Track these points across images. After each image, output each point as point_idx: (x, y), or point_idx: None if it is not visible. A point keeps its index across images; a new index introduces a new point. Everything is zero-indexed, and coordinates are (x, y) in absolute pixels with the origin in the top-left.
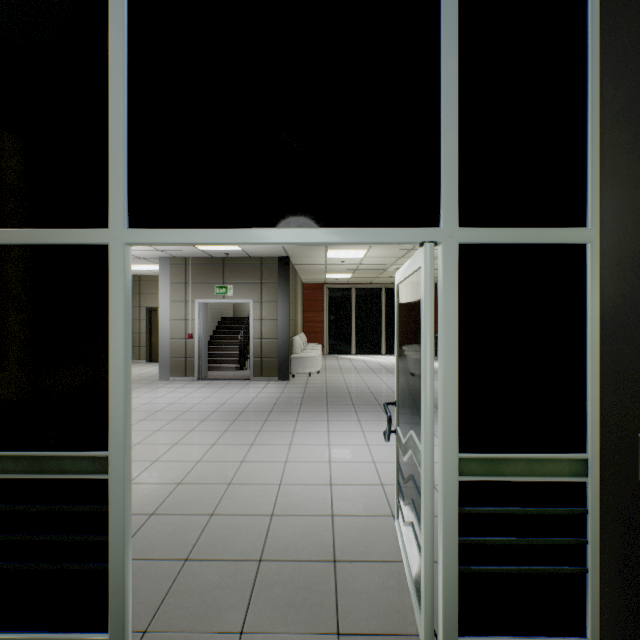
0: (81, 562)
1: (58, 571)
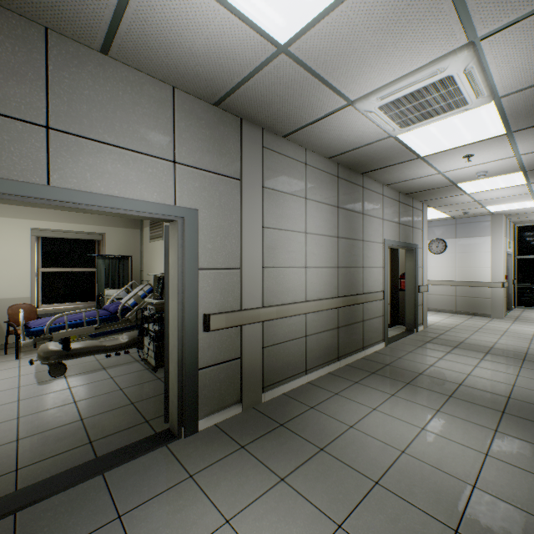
0: (532, 298)
1: (528, 299)
